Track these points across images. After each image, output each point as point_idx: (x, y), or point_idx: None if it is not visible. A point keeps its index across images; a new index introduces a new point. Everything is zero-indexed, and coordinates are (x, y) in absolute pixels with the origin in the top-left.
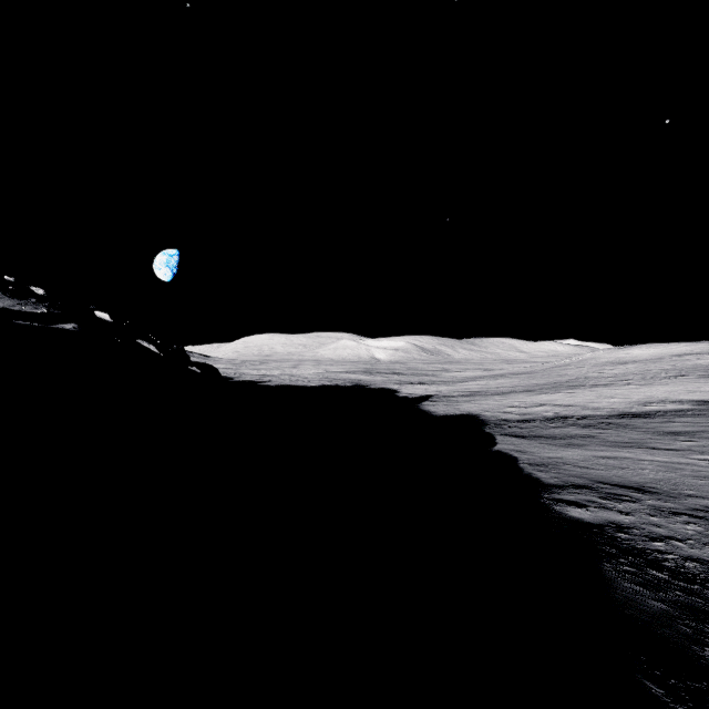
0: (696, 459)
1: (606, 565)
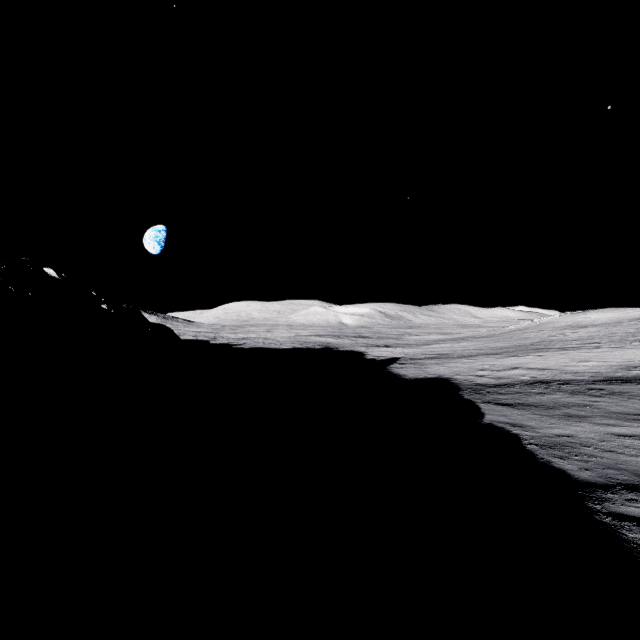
0: None
1: None
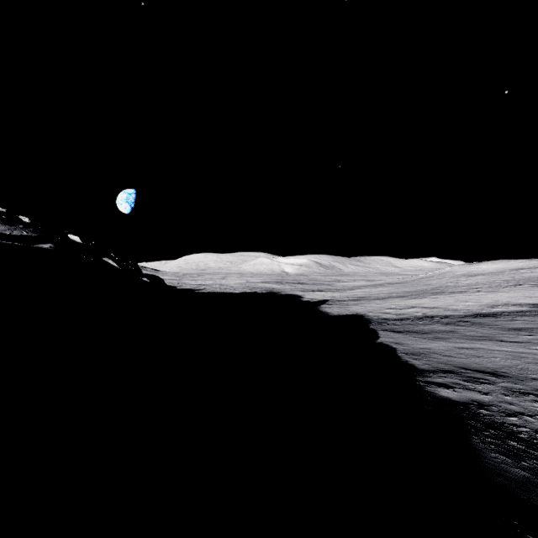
0: (535, 349)
1: (474, 437)
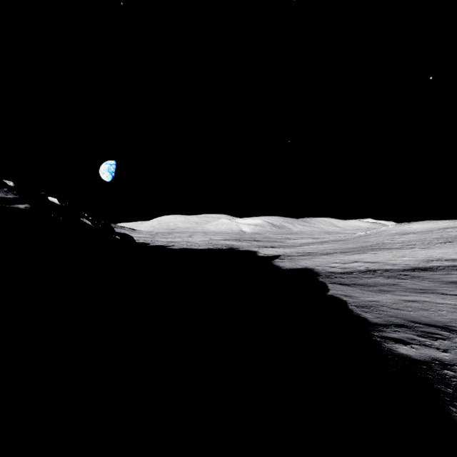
0: None
1: (452, 410)
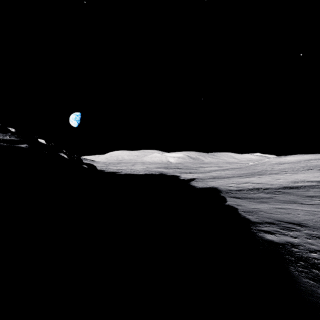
0: None
1: (291, 268)
